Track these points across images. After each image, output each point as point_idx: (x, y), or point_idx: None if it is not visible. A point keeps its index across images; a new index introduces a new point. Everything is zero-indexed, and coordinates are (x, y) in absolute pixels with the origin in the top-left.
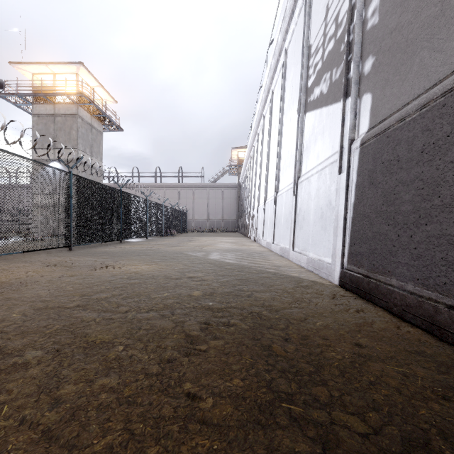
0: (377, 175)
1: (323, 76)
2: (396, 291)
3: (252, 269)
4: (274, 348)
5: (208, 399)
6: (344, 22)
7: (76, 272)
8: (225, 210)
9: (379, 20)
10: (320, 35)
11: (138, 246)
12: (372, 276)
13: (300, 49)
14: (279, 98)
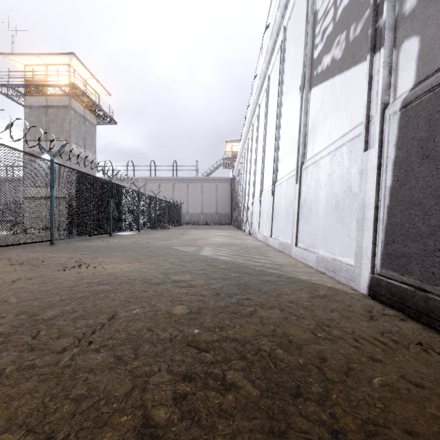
0: (436, 144)
1: (335, 40)
2: None
3: (250, 270)
4: None
5: None
6: None
7: (38, 274)
8: (219, 203)
9: None
10: None
11: (127, 240)
12: (430, 289)
13: (302, 20)
14: (276, 81)
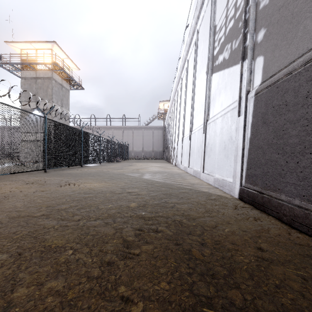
0: (268, 116)
1: (225, 47)
2: (285, 204)
3: (174, 186)
4: (193, 252)
5: (139, 304)
6: (241, 6)
7: (46, 188)
8: (155, 144)
9: (270, 1)
10: (223, 17)
11: (94, 169)
12: (264, 192)
13: (208, 29)
14: (192, 65)
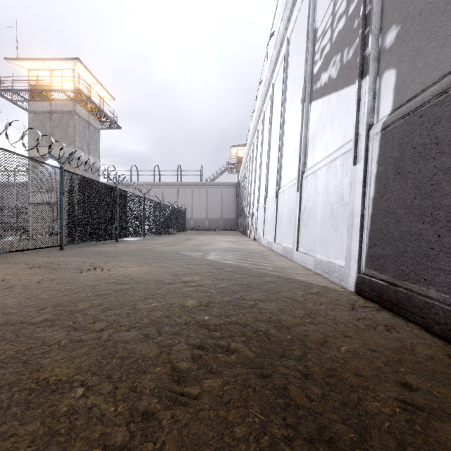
0: (405, 163)
1: (331, 60)
2: (437, 305)
3: (253, 272)
4: (291, 393)
5: None
6: None
7: (59, 275)
8: (224, 208)
9: None
10: (328, 15)
11: (134, 245)
12: (400, 284)
13: (304, 35)
14: (280, 90)
